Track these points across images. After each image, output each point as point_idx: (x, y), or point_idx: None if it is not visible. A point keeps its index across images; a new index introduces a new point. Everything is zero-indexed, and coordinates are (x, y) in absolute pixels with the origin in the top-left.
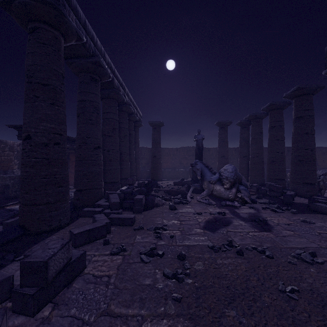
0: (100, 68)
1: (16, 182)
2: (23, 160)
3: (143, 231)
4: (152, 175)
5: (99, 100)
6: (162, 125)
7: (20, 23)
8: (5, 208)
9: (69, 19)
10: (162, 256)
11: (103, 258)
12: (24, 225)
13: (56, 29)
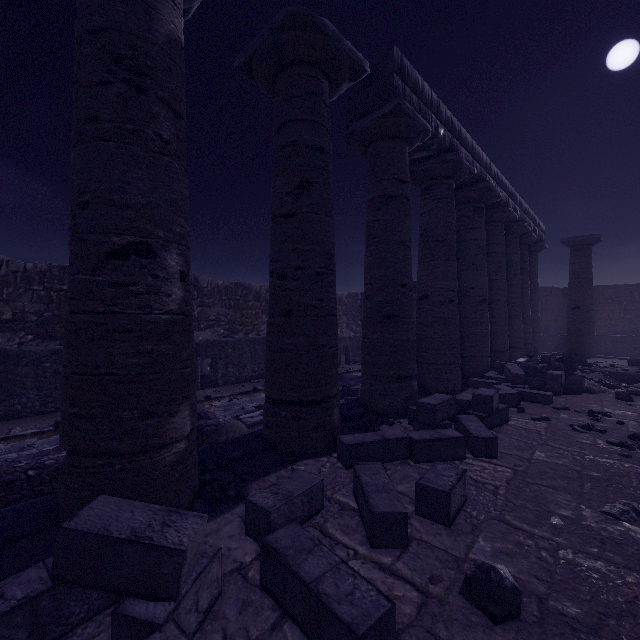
0: (488, 192)
1: (354, 344)
2: (421, 320)
3: (569, 412)
4: (568, 345)
5: (484, 235)
6: (596, 242)
7: (414, 184)
8: (352, 374)
9: (465, 163)
10: (604, 433)
11: (524, 420)
12: (422, 382)
13: (450, 179)
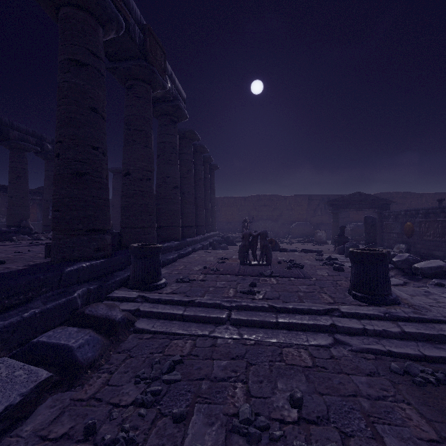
0: None
1: None
2: None
3: None
4: None
5: None
6: None
7: None
8: None
9: None
10: None
11: None
12: None
13: None
